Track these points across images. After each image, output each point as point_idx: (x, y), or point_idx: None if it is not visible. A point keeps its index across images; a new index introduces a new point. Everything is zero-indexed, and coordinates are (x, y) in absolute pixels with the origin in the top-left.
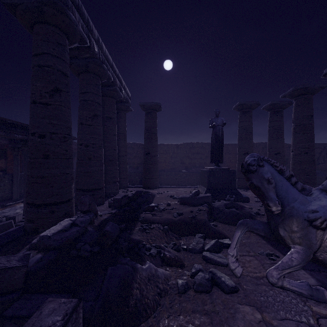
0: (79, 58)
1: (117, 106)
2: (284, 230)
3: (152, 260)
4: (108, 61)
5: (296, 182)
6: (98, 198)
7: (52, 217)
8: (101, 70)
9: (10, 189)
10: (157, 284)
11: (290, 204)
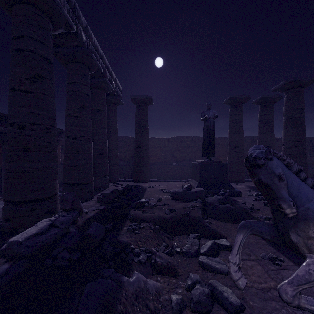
0: (67, 46)
1: (108, 99)
2: (297, 235)
3: (141, 268)
4: (97, 51)
5: (305, 178)
6: (87, 193)
7: (33, 216)
8: (89, 59)
9: None
10: (147, 302)
11: (304, 205)
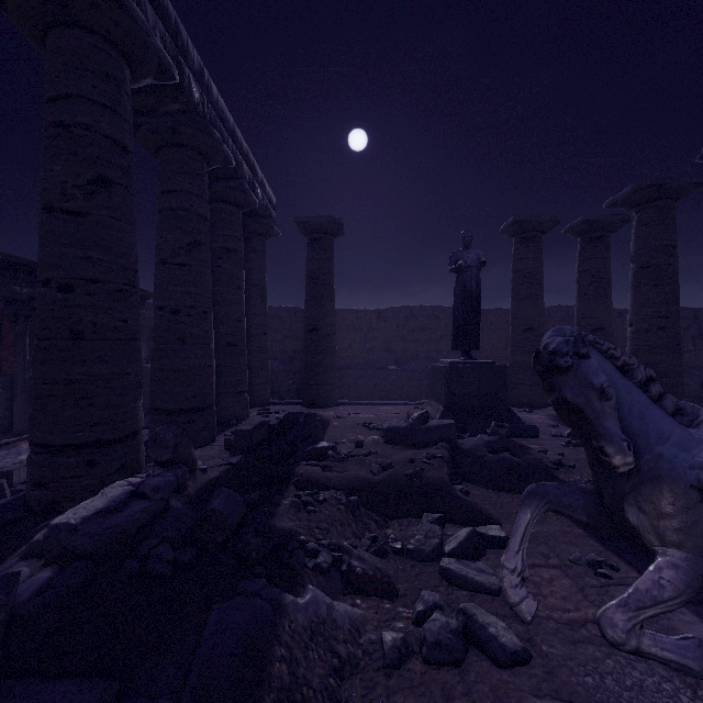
0: (159, 113)
1: (246, 225)
2: (638, 510)
3: (321, 581)
4: (224, 123)
5: (660, 395)
6: (202, 429)
7: (91, 476)
8: (208, 141)
9: (8, 408)
10: (333, 644)
11: (653, 449)
